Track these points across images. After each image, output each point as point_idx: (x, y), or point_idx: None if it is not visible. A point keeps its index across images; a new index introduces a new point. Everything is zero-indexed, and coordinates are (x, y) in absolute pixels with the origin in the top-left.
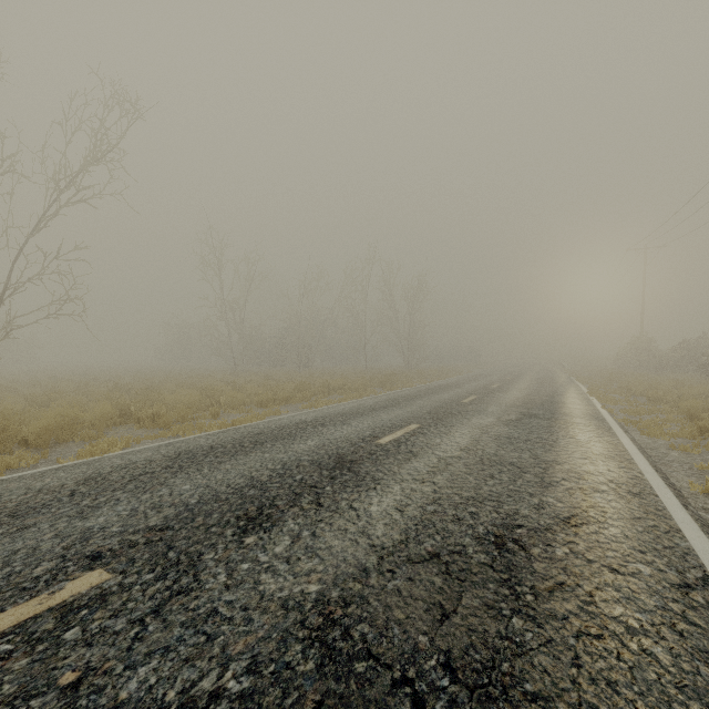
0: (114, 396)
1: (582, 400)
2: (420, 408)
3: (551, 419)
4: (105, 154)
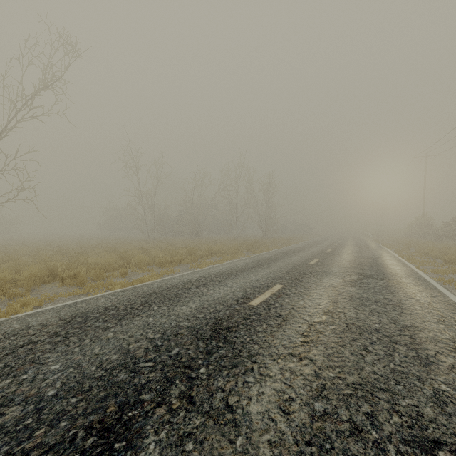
0: (54, 258)
1: (397, 262)
2: (279, 269)
3: (384, 279)
4: (51, 84)
